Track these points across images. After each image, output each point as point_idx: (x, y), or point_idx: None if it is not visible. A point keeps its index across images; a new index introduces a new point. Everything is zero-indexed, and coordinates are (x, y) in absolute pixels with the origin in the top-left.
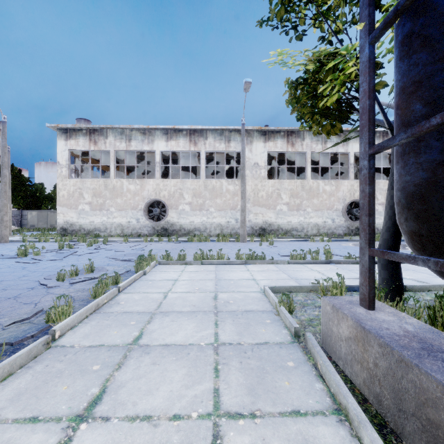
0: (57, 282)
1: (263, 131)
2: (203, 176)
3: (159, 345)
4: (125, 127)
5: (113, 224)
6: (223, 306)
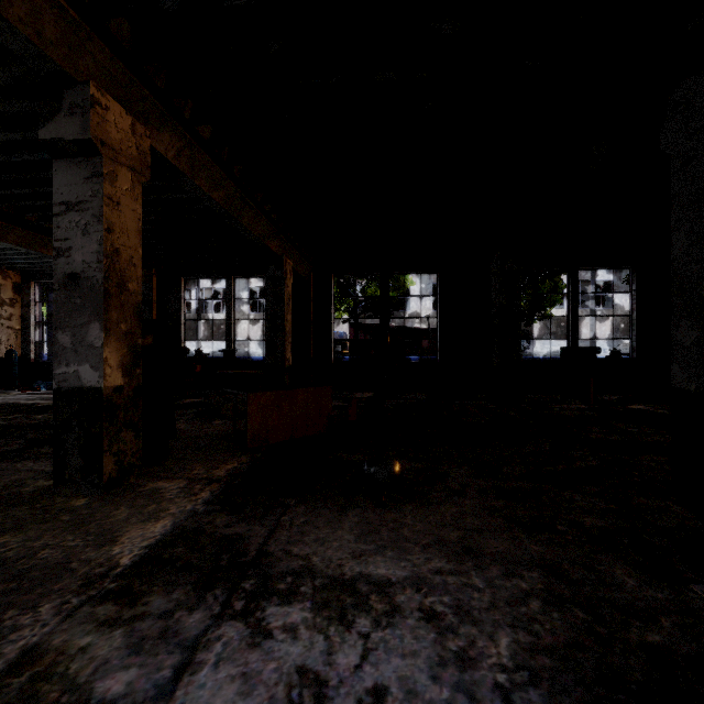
0: None
1: None
2: (193, 311)
3: None
4: None
5: None
6: None
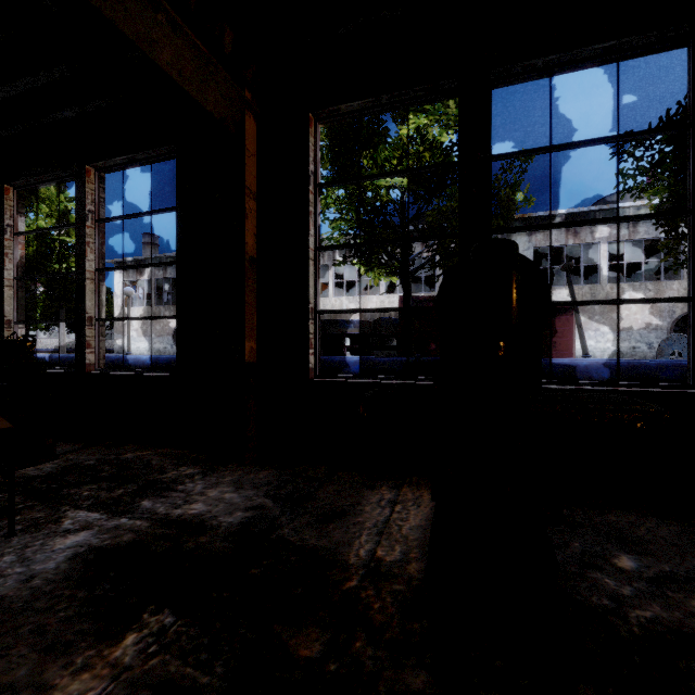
0: None
1: None
2: None
3: None
4: (161, 256)
5: (154, 350)
6: None
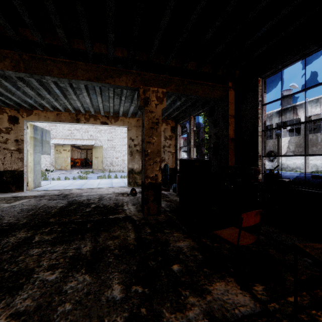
0: None
1: None
2: (302, 133)
3: None
4: None
5: None
6: None
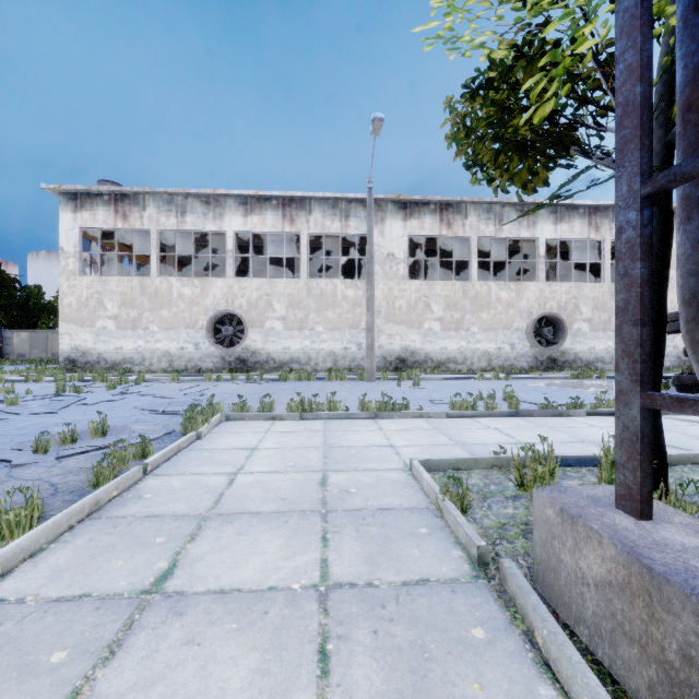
0: (34, 456)
1: (403, 202)
2: (305, 274)
3: (206, 593)
4: (176, 192)
5: (155, 352)
6: (337, 499)
